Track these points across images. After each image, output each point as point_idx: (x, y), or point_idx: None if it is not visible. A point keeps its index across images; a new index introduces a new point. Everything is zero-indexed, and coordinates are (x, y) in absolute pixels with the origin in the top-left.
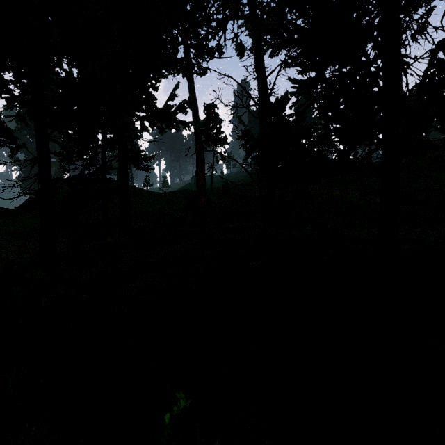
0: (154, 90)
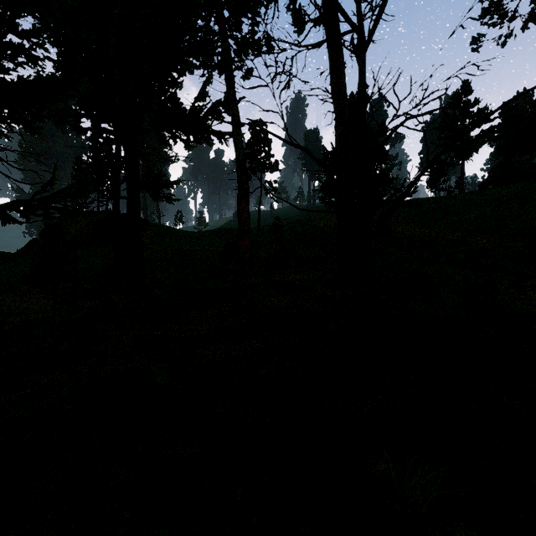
0: (176, 87)
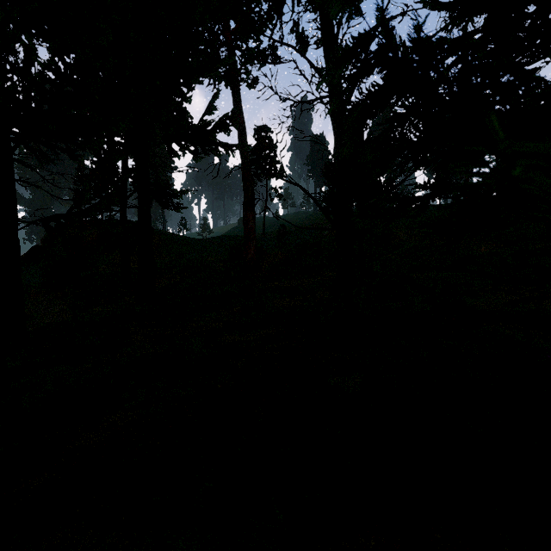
0: (185, 102)
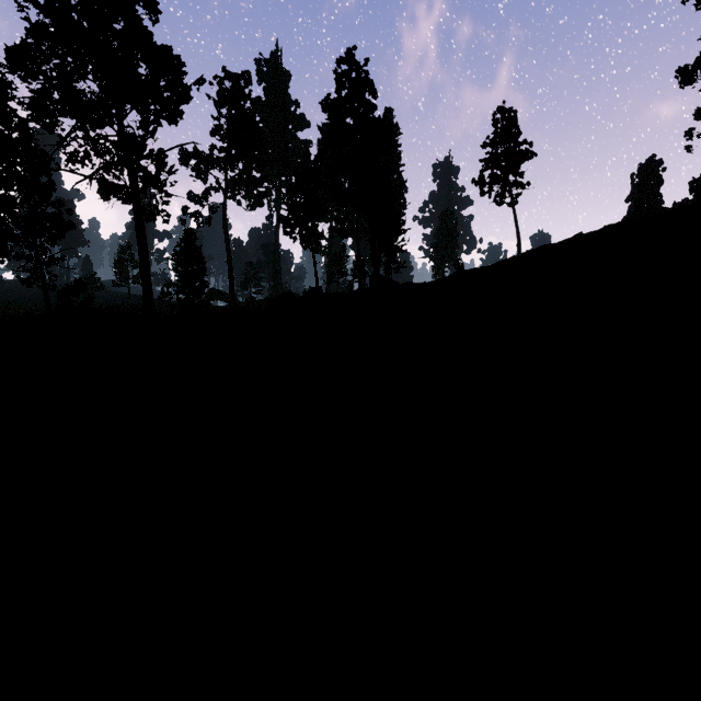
0: None
